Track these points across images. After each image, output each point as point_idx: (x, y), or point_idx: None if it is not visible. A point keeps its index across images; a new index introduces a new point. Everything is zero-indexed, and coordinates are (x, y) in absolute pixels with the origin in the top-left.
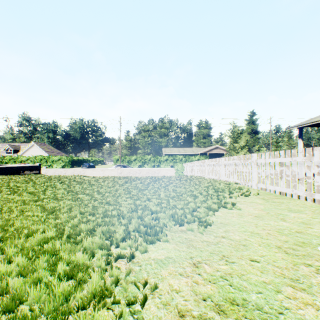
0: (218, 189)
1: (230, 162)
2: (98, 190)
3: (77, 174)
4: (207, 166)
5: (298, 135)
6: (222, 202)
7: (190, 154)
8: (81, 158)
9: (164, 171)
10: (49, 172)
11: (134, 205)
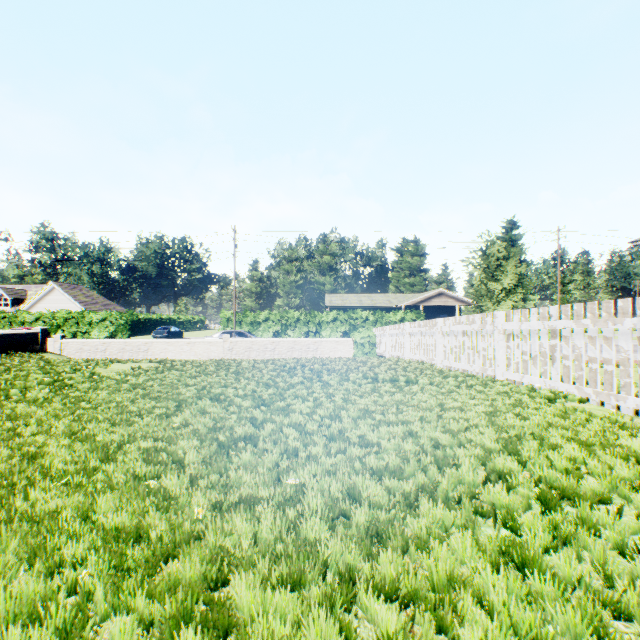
0: (545, 438)
1: (532, 325)
2: (33, 453)
3: (131, 353)
4: (443, 335)
5: None
6: None
7: (384, 307)
8: (156, 317)
9: (328, 346)
10: (68, 347)
11: None
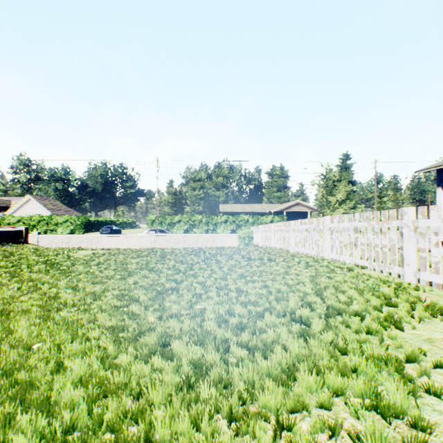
0: (340, 288)
1: (345, 225)
2: (54, 296)
3: (87, 244)
4: (294, 231)
5: (437, 182)
6: (390, 349)
7: (260, 213)
8: (102, 219)
9: (221, 239)
10: (43, 240)
11: (92, 396)
